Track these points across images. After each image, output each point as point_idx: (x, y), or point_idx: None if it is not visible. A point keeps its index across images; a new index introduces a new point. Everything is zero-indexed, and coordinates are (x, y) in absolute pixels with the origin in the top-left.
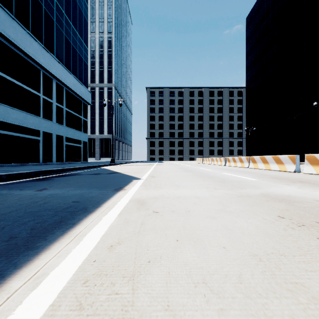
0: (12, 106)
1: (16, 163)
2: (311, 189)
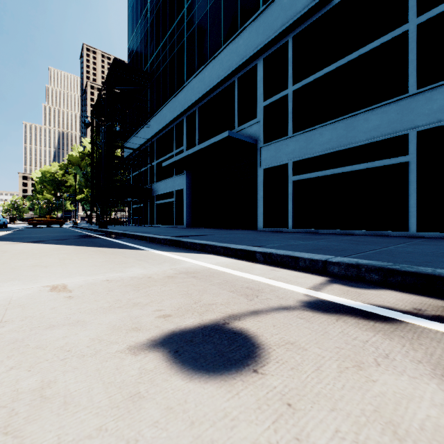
0: (320, 123)
1: (327, 229)
2: None
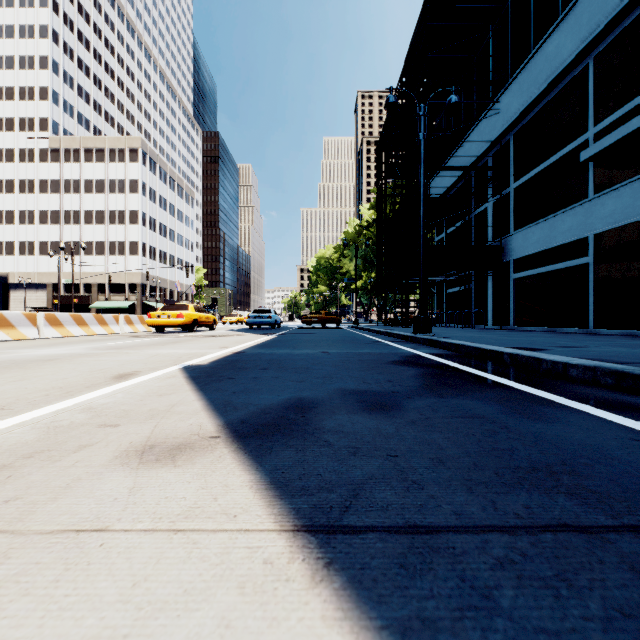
0: None
1: None
2: (22, 352)
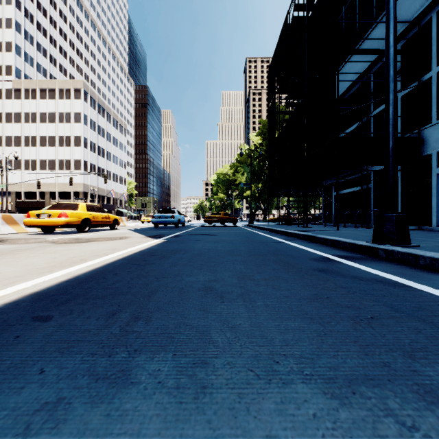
0: None
1: None
2: None
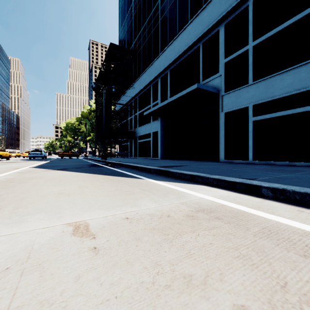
0: (281, 69)
1: (288, 162)
2: None
